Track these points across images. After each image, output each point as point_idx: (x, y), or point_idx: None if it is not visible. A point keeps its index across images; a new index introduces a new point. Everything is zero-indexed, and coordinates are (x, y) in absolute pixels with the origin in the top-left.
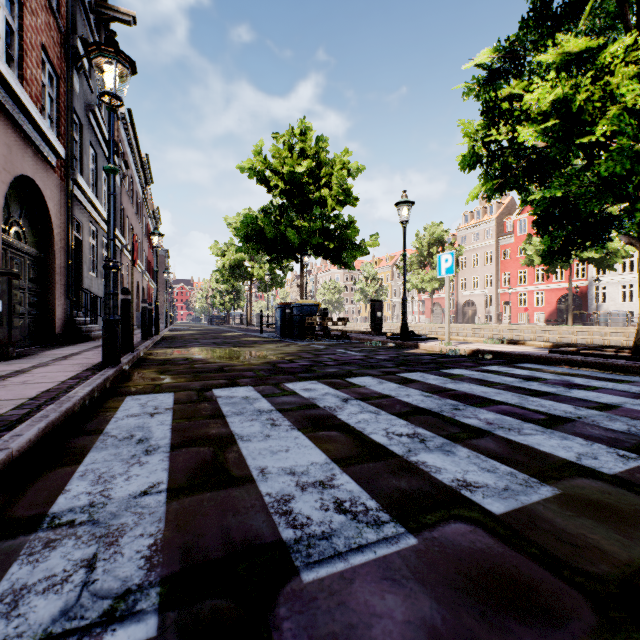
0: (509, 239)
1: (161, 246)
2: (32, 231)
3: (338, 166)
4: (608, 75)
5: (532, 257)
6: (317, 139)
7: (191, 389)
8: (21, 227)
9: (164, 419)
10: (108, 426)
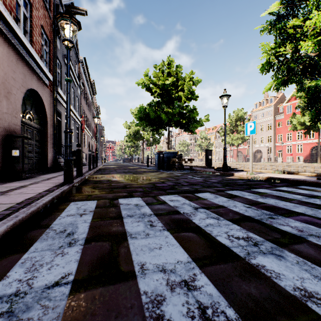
0: (281, 116)
1: (100, 124)
2: (37, 117)
3: (187, 79)
4: None
5: (296, 125)
6: (176, 67)
7: (107, 198)
8: (31, 114)
9: (87, 218)
10: (54, 222)
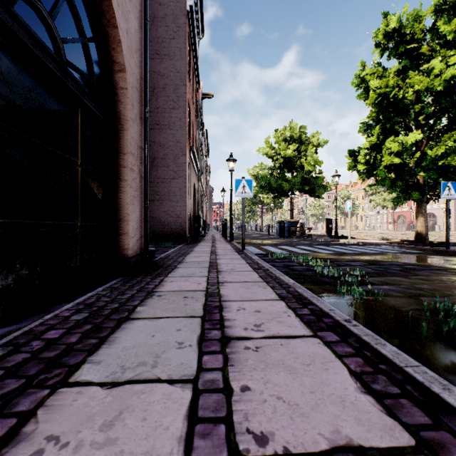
0: None
1: (210, 185)
2: None
3: (310, 147)
4: (383, 151)
5: None
6: (300, 128)
7: (255, 246)
8: None
9: (254, 248)
10: (246, 248)
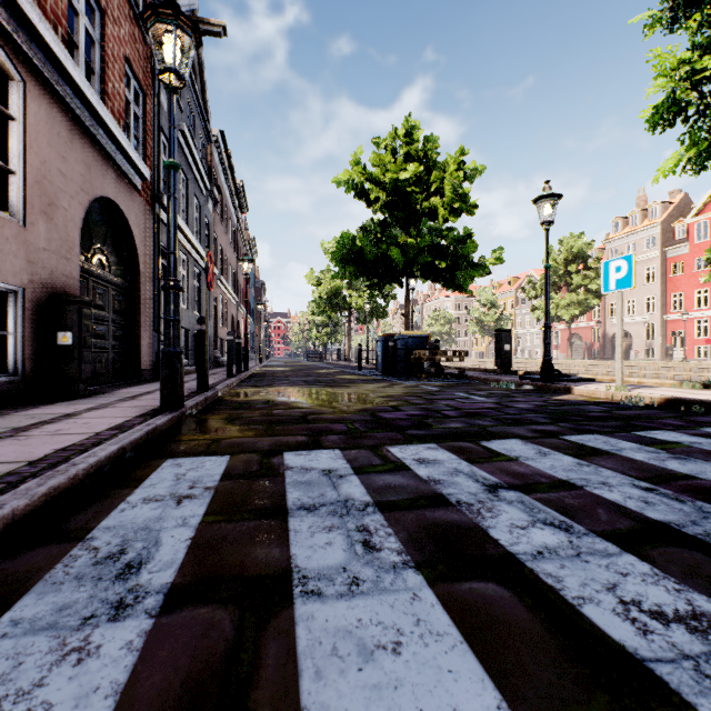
0: (681, 249)
1: (257, 278)
2: (118, 259)
3: (452, 167)
4: None
5: None
6: (425, 140)
7: (255, 450)
8: (105, 255)
9: (192, 512)
10: (103, 522)
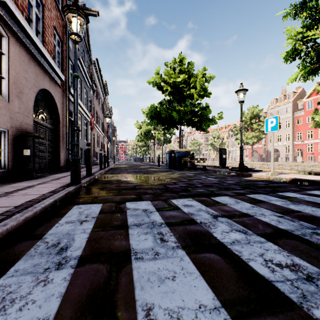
0: (301, 113)
1: (112, 125)
2: (50, 117)
3: (200, 76)
4: None
5: (318, 122)
6: (188, 64)
7: (113, 201)
8: (44, 114)
9: (87, 227)
10: (49, 231)
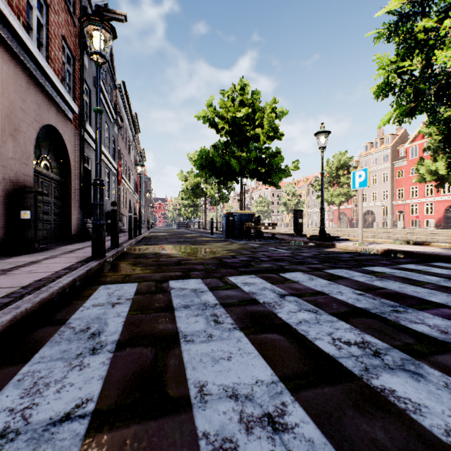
0: (402, 162)
1: (146, 175)
2: (57, 164)
3: (268, 110)
4: None
5: (424, 175)
6: (252, 93)
7: (152, 280)
8: (49, 161)
9: (122, 310)
10: (73, 316)
